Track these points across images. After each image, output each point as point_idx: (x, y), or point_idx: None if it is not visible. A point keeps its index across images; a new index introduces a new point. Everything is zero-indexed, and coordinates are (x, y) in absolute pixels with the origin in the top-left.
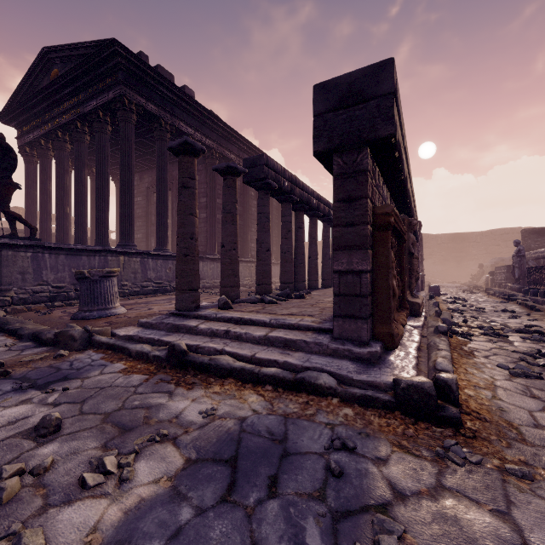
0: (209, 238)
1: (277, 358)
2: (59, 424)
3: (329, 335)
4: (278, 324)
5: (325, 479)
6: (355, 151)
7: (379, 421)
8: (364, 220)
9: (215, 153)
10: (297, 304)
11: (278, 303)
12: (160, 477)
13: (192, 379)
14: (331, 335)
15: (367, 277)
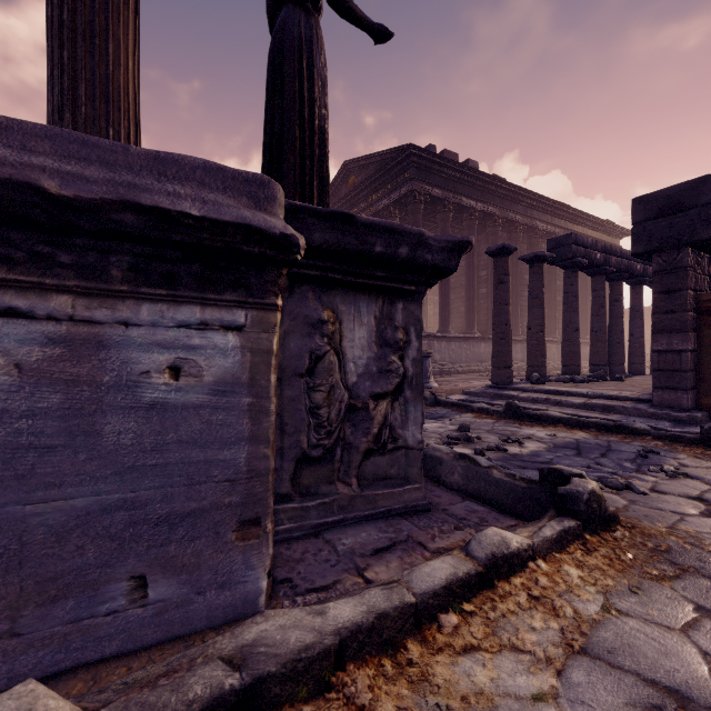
0: (490, 316)
1: (597, 416)
2: (469, 428)
3: (648, 404)
4: (596, 395)
5: (636, 458)
6: (675, 251)
7: (683, 448)
8: (683, 309)
9: (497, 220)
10: (614, 384)
11: (590, 383)
12: (538, 447)
13: (529, 423)
14: (650, 404)
15: (687, 355)
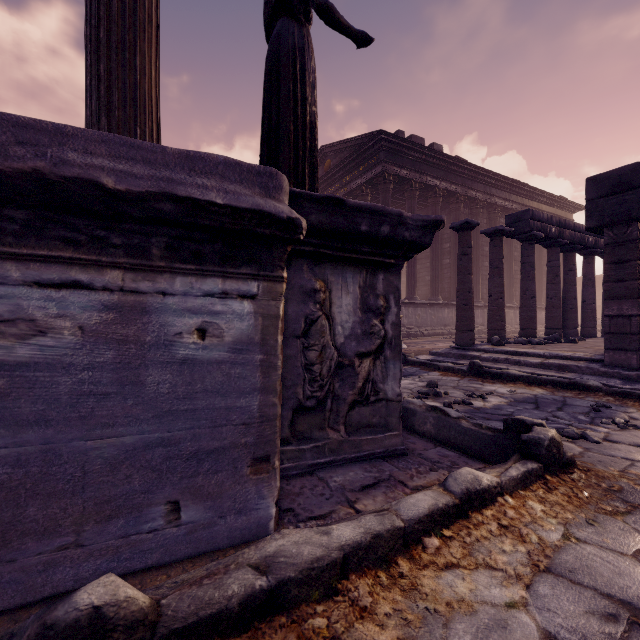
0: (452, 284)
1: (553, 375)
2: (437, 384)
3: (600, 363)
4: (552, 355)
5: (589, 411)
6: (625, 225)
7: (633, 403)
8: (633, 277)
9: (459, 197)
10: (568, 346)
11: (546, 345)
12: (500, 401)
13: (491, 381)
14: (602, 363)
15: (636, 319)
